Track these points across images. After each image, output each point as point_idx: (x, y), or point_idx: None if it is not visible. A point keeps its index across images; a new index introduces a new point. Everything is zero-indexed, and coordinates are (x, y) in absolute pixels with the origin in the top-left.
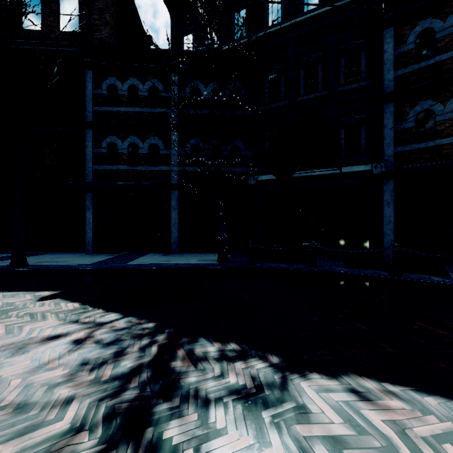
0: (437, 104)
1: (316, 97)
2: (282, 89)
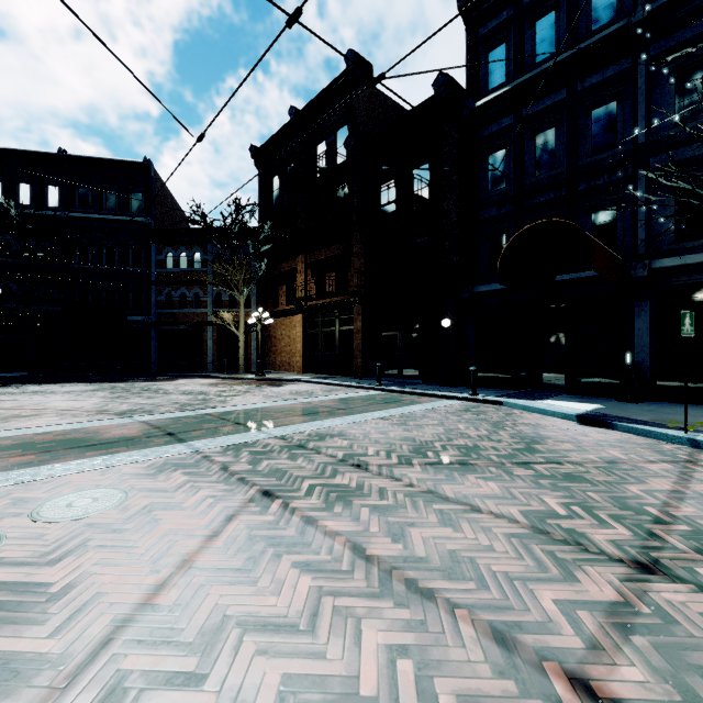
0: (174, 292)
1: (115, 269)
2: (90, 257)
